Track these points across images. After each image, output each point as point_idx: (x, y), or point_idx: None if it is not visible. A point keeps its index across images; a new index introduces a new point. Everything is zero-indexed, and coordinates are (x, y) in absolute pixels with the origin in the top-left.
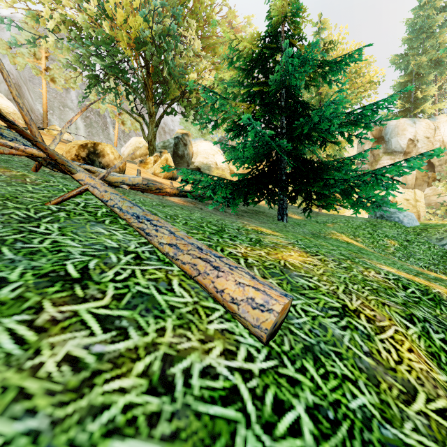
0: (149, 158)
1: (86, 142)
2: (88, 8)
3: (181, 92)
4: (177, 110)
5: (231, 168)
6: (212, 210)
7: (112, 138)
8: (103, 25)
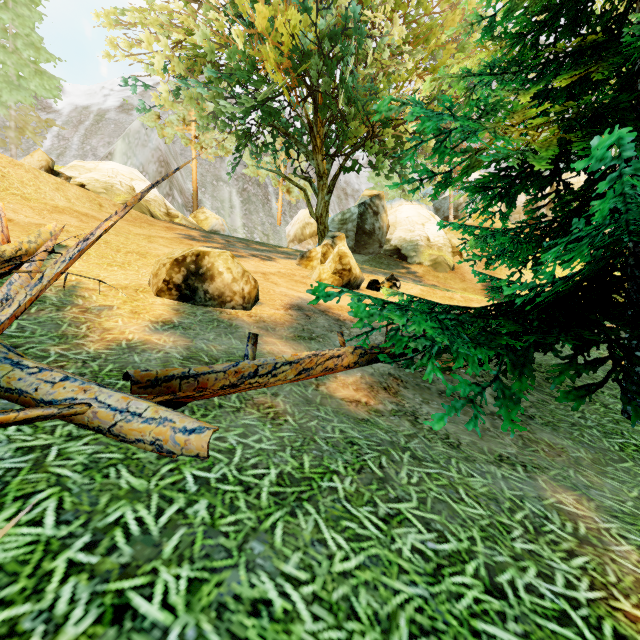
0: (314, 249)
1: (185, 254)
2: (212, 16)
3: (369, 129)
4: (364, 160)
5: (454, 244)
6: (443, 412)
7: (274, 214)
8: (234, 37)
